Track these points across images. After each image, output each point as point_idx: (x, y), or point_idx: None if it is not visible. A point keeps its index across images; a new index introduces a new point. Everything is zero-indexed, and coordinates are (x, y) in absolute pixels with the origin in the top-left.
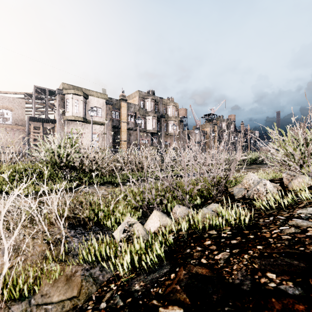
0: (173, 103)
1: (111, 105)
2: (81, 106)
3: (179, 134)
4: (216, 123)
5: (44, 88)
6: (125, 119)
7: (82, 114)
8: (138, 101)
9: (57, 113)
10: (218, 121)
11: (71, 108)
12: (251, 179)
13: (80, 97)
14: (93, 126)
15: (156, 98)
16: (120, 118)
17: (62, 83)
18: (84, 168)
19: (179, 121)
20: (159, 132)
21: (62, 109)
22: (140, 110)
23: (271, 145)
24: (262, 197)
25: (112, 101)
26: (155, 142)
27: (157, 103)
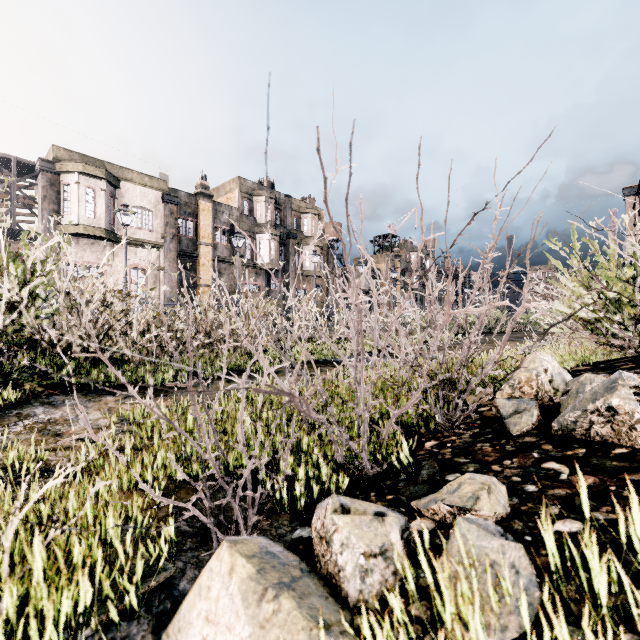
0: (314, 209)
1: (175, 204)
2: (101, 202)
3: (326, 274)
4: (399, 254)
5: (5, 156)
6: (207, 237)
7: (105, 221)
8: (237, 200)
9: (39, 217)
10: (402, 249)
11: (76, 207)
12: (546, 371)
13: (100, 183)
14: (133, 252)
15: (277, 195)
16: (197, 235)
17: (52, 147)
18: (62, 345)
19: (326, 247)
20: (284, 269)
21: (53, 208)
22: (243, 220)
23: (562, 280)
24: (633, 439)
25: (179, 196)
26: (275, 289)
27: (280, 206)
